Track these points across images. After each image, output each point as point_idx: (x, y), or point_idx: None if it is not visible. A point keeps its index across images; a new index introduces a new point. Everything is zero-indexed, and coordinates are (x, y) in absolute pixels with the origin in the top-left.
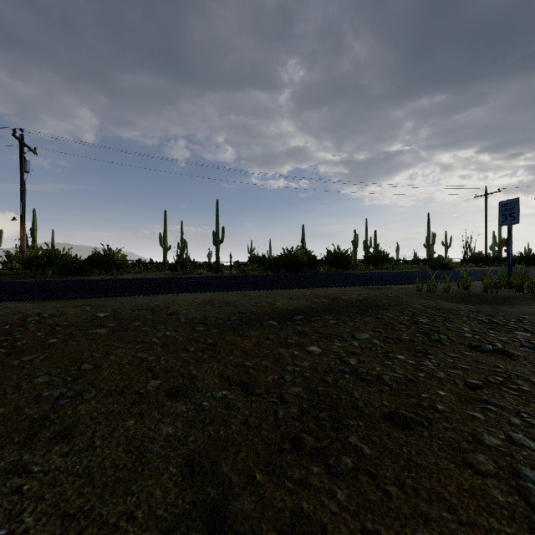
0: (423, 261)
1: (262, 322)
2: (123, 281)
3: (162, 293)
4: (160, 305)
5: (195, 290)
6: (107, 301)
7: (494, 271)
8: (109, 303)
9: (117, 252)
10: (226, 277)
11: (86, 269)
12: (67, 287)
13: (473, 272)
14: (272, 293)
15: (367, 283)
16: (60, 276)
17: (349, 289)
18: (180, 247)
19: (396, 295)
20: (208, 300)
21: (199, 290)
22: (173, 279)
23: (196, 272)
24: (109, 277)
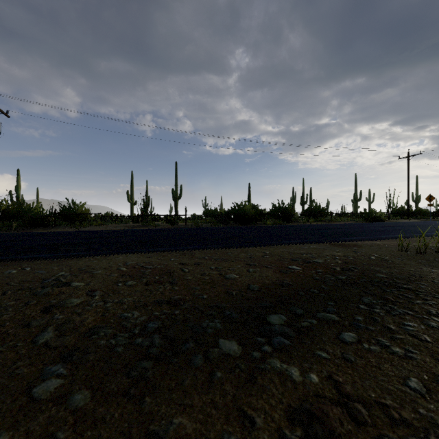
0: (354, 214)
1: (206, 345)
2: (75, 234)
3: (86, 255)
4: (60, 280)
5: (132, 249)
6: (9, 267)
7: (429, 223)
8: (1, 271)
9: (81, 205)
10: (179, 229)
11: (52, 222)
12: (1, 242)
13: (413, 225)
14: (224, 253)
15: (328, 239)
16: (26, 228)
17: (313, 247)
18: (144, 202)
19: (381, 257)
20: (139, 267)
21: (137, 249)
22: (126, 232)
23: (153, 224)
24: (72, 229)
